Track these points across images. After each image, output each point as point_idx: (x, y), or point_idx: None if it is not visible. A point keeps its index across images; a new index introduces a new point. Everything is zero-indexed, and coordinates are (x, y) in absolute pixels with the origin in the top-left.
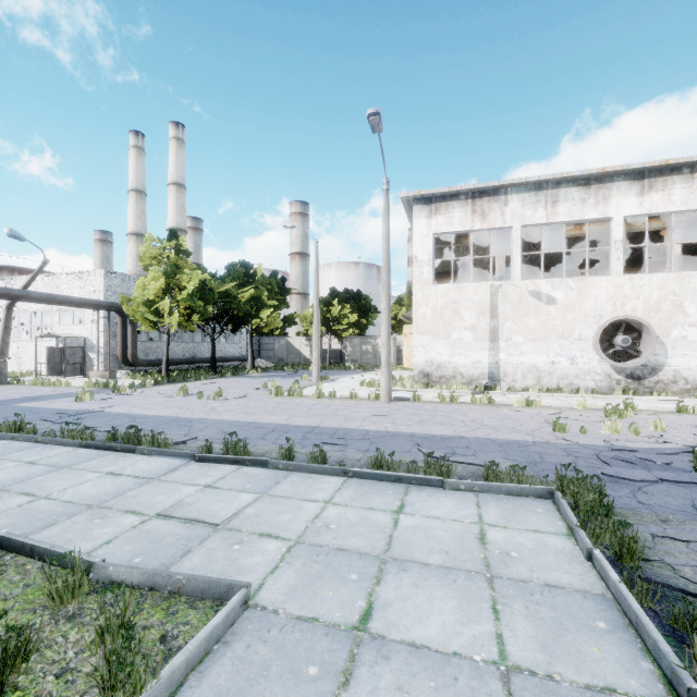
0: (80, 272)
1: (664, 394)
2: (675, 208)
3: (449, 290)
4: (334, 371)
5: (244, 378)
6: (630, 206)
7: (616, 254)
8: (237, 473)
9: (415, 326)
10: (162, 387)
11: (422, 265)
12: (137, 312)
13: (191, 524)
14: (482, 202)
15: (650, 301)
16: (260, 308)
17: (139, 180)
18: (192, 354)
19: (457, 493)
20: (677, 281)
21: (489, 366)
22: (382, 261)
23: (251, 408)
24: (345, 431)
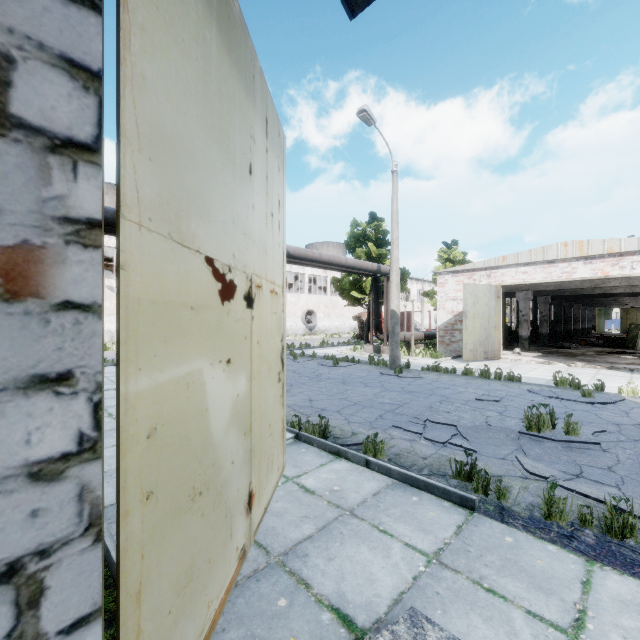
0: None
1: None
2: None
3: None
4: None
5: None
6: None
7: None
8: None
9: None
10: None
11: None
12: None
13: None
14: None
15: None
16: None
17: None
18: None
19: None
20: None
21: None
22: None
23: None
24: None
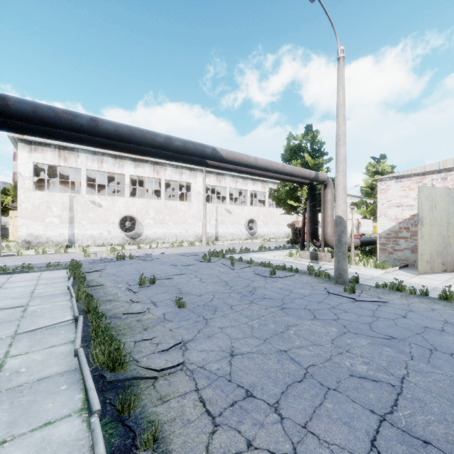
0: None
1: (143, 244)
2: (146, 175)
3: (44, 195)
4: None
5: None
6: (132, 171)
7: (127, 189)
8: None
9: (19, 214)
10: None
11: (24, 178)
12: None
13: None
14: (65, 152)
15: (138, 209)
16: None
17: None
18: None
19: (34, 272)
20: (147, 202)
21: (69, 236)
22: None
23: None
24: None
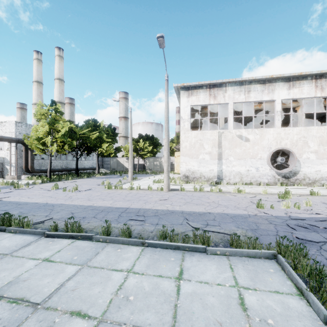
0: (0, 122)
1: (300, 185)
2: (304, 96)
3: (198, 134)
4: (140, 175)
5: (93, 178)
6: (284, 94)
7: (278, 117)
8: (71, 246)
9: (181, 152)
10: (46, 184)
11: (184, 121)
12: (33, 143)
13: (16, 304)
14: (214, 90)
15: (293, 140)
16: (102, 143)
17: (39, 76)
18: (66, 166)
19: (216, 257)
20: (305, 131)
21: (217, 172)
22: (165, 117)
23: (92, 197)
24: (144, 211)
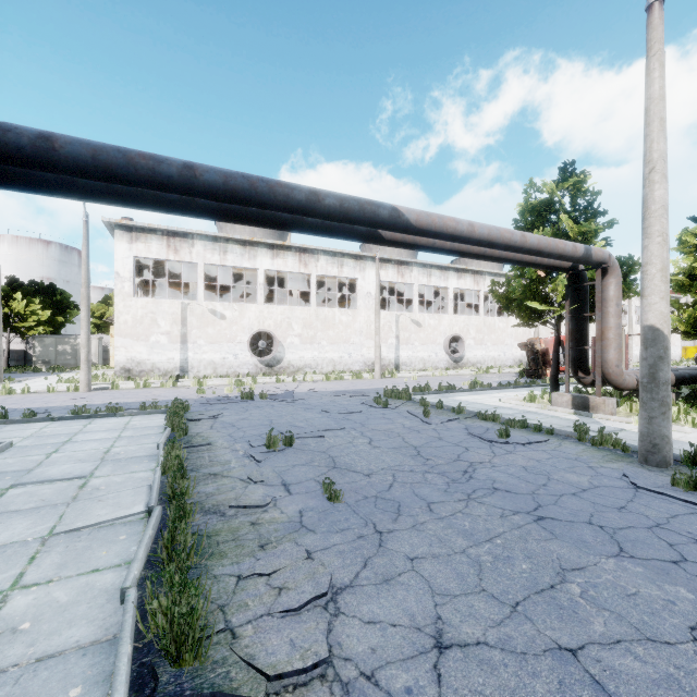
0: None
1: (284, 375)
2: (289, 270)
3: (148, 303)
4: (18, 374)
5: None
6: (267, 264)
7: (261, 291)
8: None
9: (117, 330)
10: None
11: (123, 280)
12: None
13: None
14: (176, 240)
15: (277, 321)
16: None
17: None
18: None
19: (123, 417)
20: (290, 311)
21: (181, 362)
22: (82, 279)
23: None
24: (48, 408)
